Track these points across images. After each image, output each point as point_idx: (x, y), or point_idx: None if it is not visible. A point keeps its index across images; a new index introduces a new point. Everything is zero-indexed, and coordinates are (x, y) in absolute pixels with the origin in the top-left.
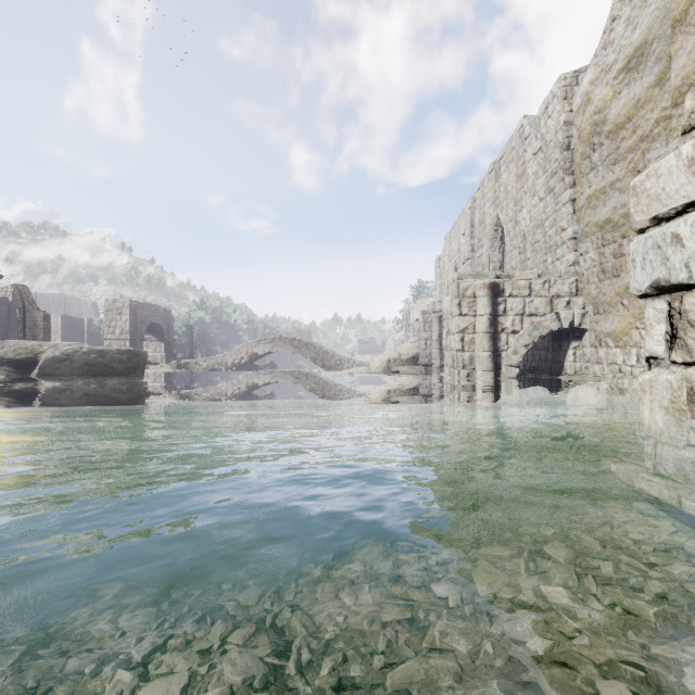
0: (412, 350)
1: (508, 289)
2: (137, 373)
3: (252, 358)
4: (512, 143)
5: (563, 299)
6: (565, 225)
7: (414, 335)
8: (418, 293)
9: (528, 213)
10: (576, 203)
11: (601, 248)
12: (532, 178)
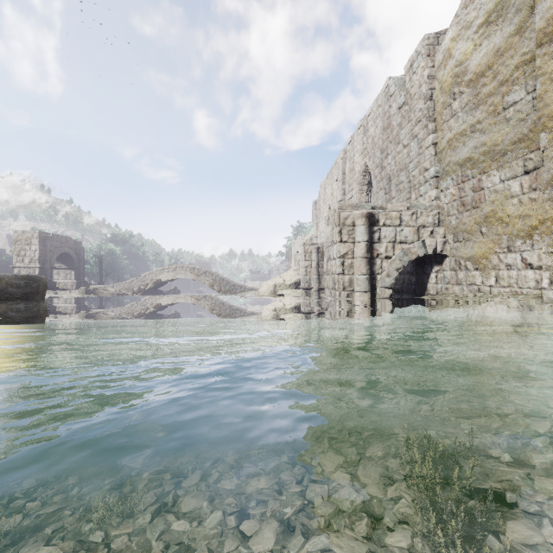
0: (294, 276)
1: (382, 219)
2: (36, 297)
3: (156, 284)
4: (378, 102)
5: (427, 228)
6: (428, 165)
7: (295, 264)
8: (298, 232)
9: (393, 159)
10: (437, 146)
11: (460, 184)
12: (397, 129)
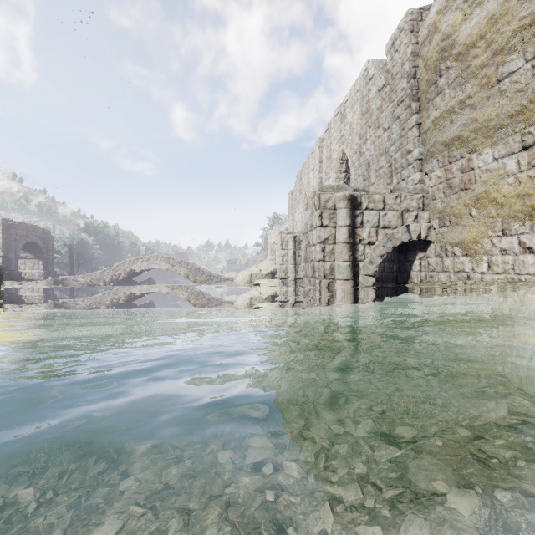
0: (270, 266)
1: (365, 202)
2: None
3: (130, 275)
4: (356, 87)
5: (412, 213)
6: (411, 147)
7: (272, 254)
8: (274, 223)
9: (372, 144)
10: (421, 127)
11: (447, 165)
12: (376, 113)
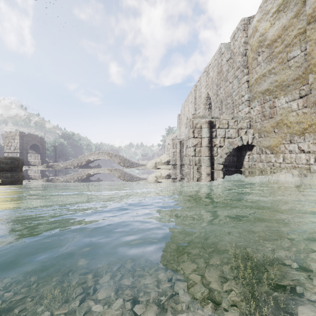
0: (166, 158)
1: (217, 124)
2: (17, 170)
3: (87, 162)
4: (215, 57)
5: (243, 130)
6: (243, 93)
7: (167, 150)
8: (169, 132)
9: (223, 90)
10: (249, 82)
11: (262, 104)
12: (226, 73)
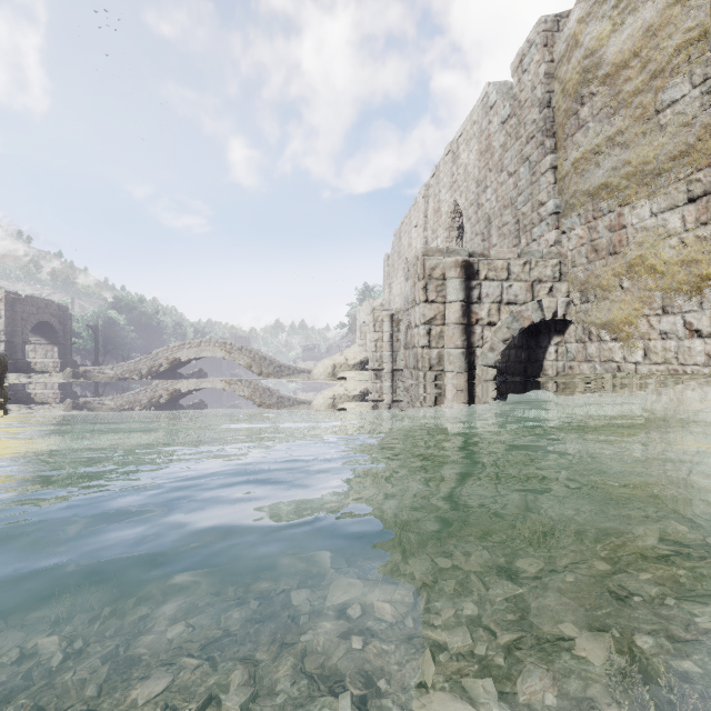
0: (359, 354)
1: (484, 270)
2: None
3: (174, 365)
4: (473, 117)
5: (545, 284)
6: (544, 198)
7: (361, 338)
8: (364, 297)
9: (494, 192)
10: (557, 171)
11: (591, 221)
12: (499, 152)
